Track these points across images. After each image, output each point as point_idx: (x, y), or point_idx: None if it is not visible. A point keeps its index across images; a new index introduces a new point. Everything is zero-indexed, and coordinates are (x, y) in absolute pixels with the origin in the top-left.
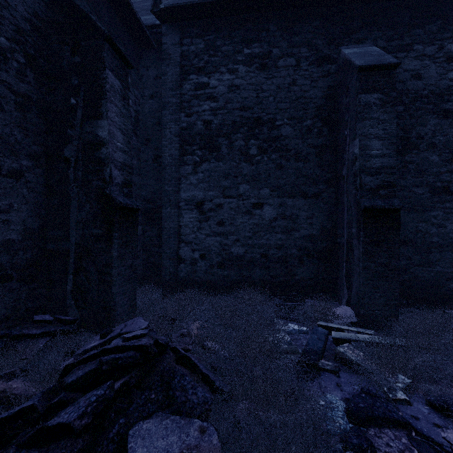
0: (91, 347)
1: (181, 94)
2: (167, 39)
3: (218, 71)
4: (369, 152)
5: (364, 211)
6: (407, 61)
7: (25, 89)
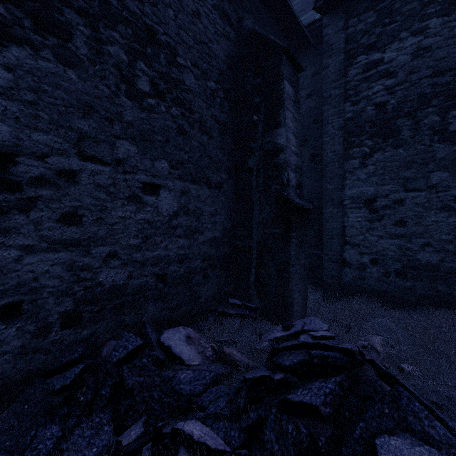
0: (280, 336)
1: (345, 82)
2: (328, 30)
3: (396, 39)
4: None
5: None
6: None
7: (223, 118)
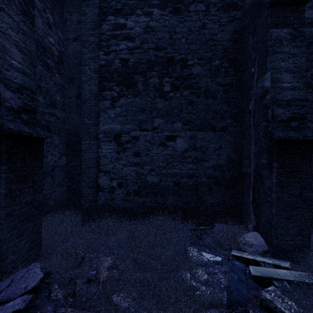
0: None
1: (100, 33)
2: None
3: (134, 13)
4: (281, 85)
5: (277, 142)
6: None
7: None
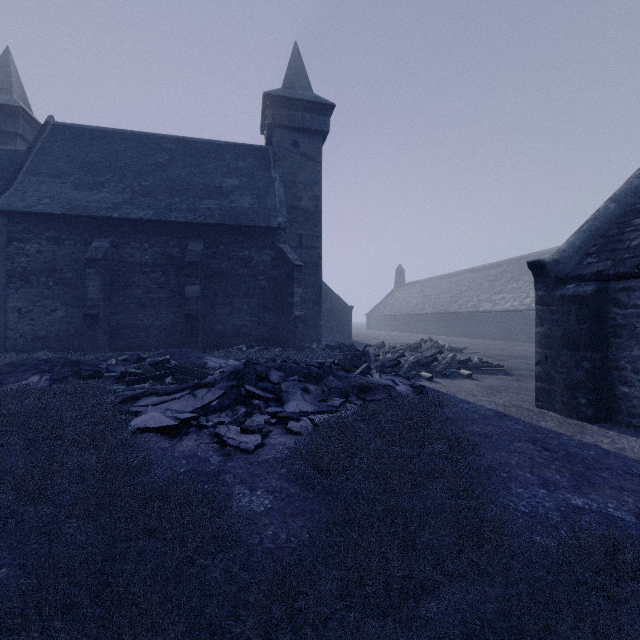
0: None
1: (8, 252)
2: None
3: (31, 242)
4: (89, 292)
5: (84, 315)
6: (128, 249)
7: None
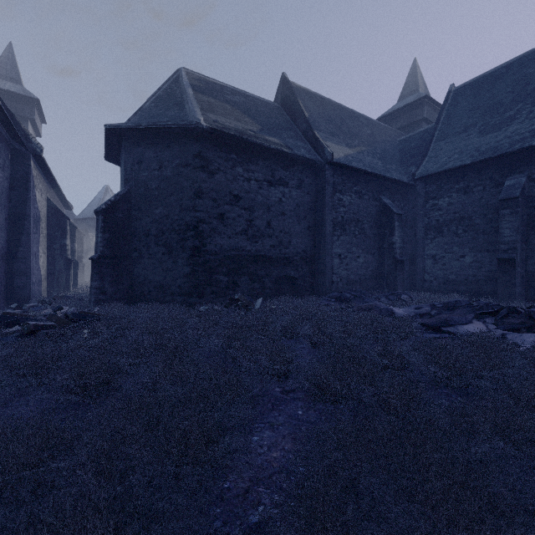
0: None
1: (425, 209)
2: (418, 187)
3: (442, 197)
4: (503, 235)
5: (497, 259)
6: None
7: (375, 232)
